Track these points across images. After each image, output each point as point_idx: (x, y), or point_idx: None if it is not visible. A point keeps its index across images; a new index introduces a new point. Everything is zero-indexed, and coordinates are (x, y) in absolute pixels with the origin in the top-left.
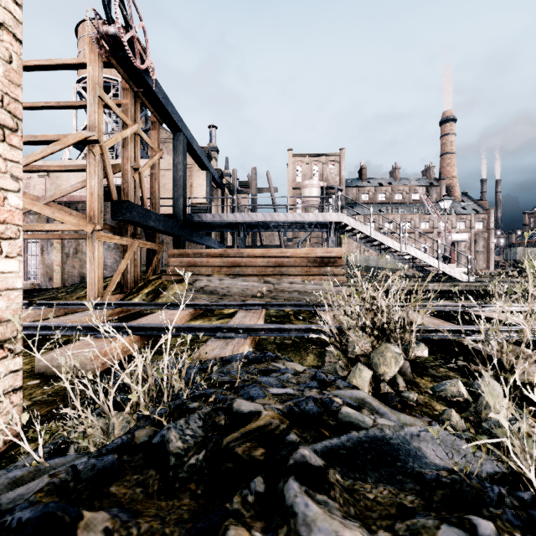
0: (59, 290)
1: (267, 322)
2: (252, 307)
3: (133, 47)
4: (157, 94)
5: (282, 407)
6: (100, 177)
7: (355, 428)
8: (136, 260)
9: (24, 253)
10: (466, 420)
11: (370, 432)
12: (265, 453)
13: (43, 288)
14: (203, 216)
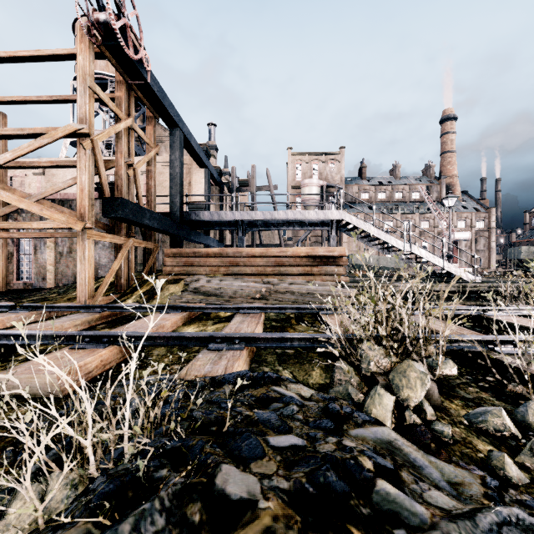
0: (52, 290)
1: (267, 326)
2: (250, 311)
3: (126, 36)
4: (152, 86)
5: (289, 485)
6: (91, 172)
7: (403, 526)
8: (131, 260)
9: (17, 252)
10: (523, 468)
11: None
12: None
13: (36, 288)
14: (200, 214)
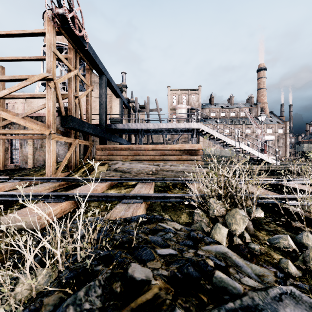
0: (31, 169)
1: (155, 190)
2: (146, 181)
3: (74, 22)
4: (89, 51)
5: (168, 273)
6: (54, 101)
7: (228, 294)
8: (77, 152)
9: (10, 147)
10: (298, 268)
11: (244, 302)
12: None
13: (21, 168)
14: (117, 125)
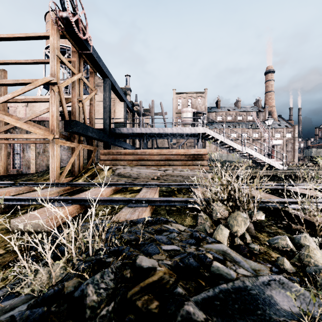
0: (33, 174)
1: (160, 195)
2: (151, 186)
3: (78, 25)
4: (93, 54)
5: (171, 263)
6: (58, 105)
7: (223, 279)
8: (80, 156)
9: (12, 152)
10: (294, 265)
11: (235, 284)
12: (159, 306)
13: (24, 173)
14: (121, 129)
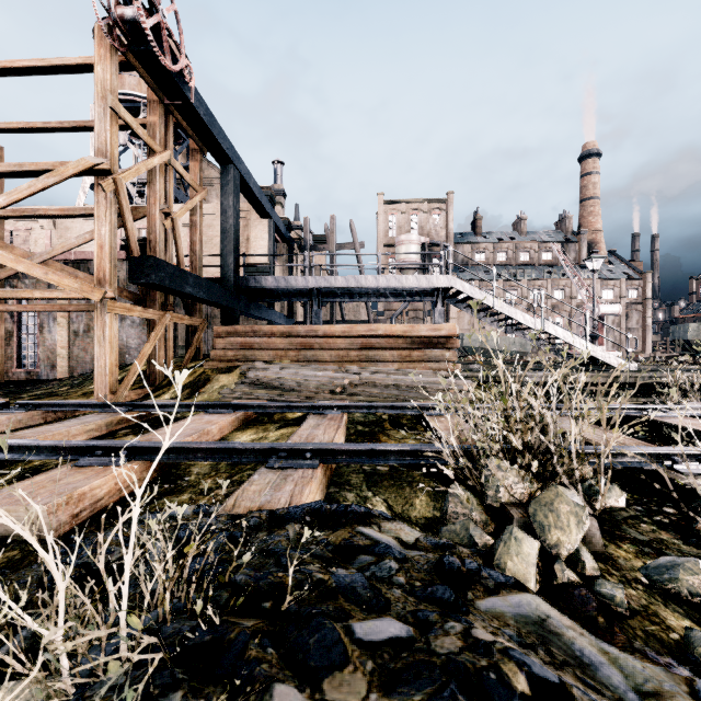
0: (63, 382)
1: (350, 432)
2: (328, 410)
3: (161, 39)
4: (196, 108)
5: None
6: (114, 223)
7: None
8: (168, 341)
9: (17, 331)
10: None
11: None
12: None
13: (42, 379)
14: (262, 280)
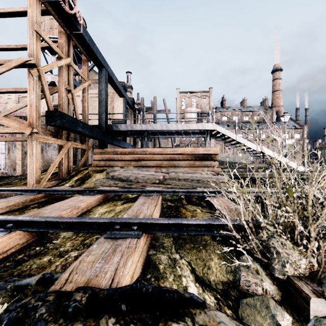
0: (17, 177)
1: (163, 206)
2: (151, 193)
3: None
4: (84, 36)
5: None
6: (38, 93)
7: None
8: (70, 156)
9: None
10: None
11: None
12: None
13: (9, 176)
14: (119, 126)
